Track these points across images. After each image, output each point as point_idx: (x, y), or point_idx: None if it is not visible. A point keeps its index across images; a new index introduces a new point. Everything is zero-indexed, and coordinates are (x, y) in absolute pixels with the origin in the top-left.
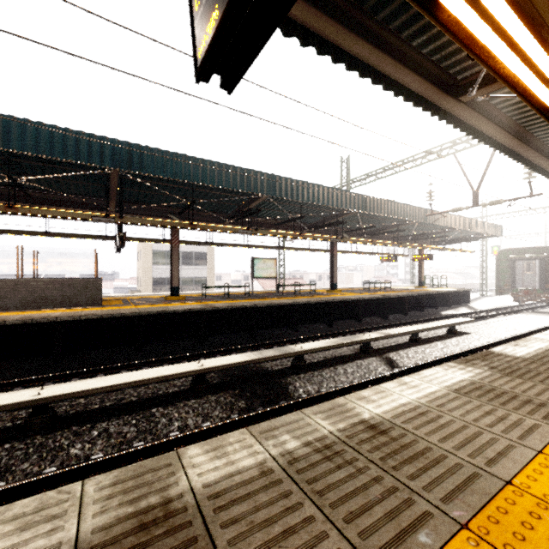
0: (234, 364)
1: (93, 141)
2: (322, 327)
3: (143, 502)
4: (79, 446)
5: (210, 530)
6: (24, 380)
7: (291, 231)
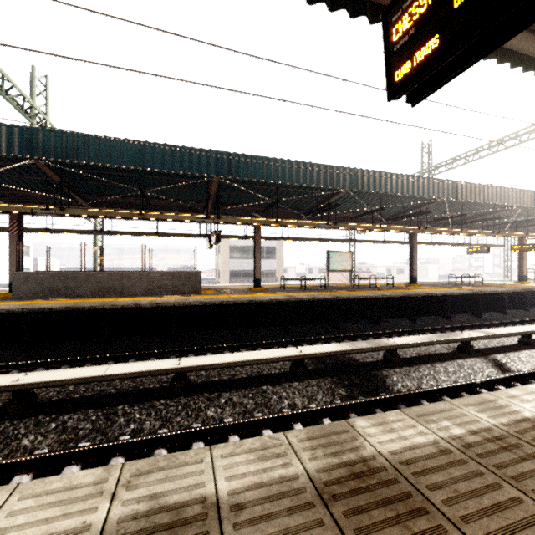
0: (330, 352)
1: (201, 155)
2: (404, 322)
3: (343, 456)
4: (213, 410)
5: (419, 489)
6: (156, 352)
7: (366, 223)
